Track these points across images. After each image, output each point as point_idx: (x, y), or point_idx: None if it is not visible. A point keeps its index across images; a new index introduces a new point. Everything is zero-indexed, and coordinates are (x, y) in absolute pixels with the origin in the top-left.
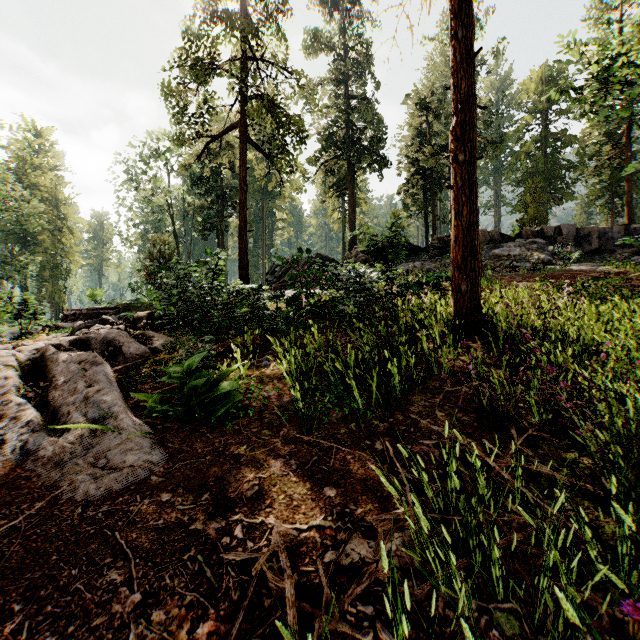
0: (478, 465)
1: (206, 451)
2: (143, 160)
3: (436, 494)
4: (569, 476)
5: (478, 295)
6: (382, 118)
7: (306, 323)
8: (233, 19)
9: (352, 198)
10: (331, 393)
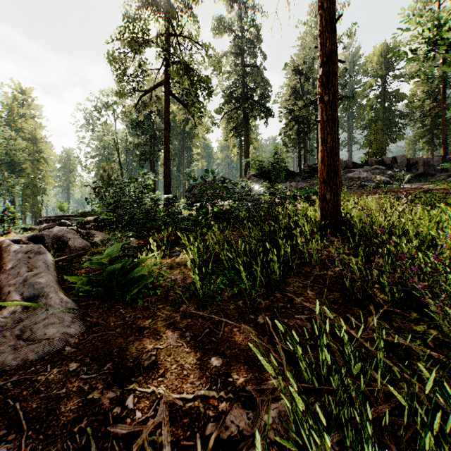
0: (345, 338)
1: (117, 324)
2: (97, 110)
3: (309, 363)
4: (422, 346)
5: (339, 202)
6: (268, 80)
7: (210, 224)
8: (159, 5)
9: (247, 137)
10: (225, 276)
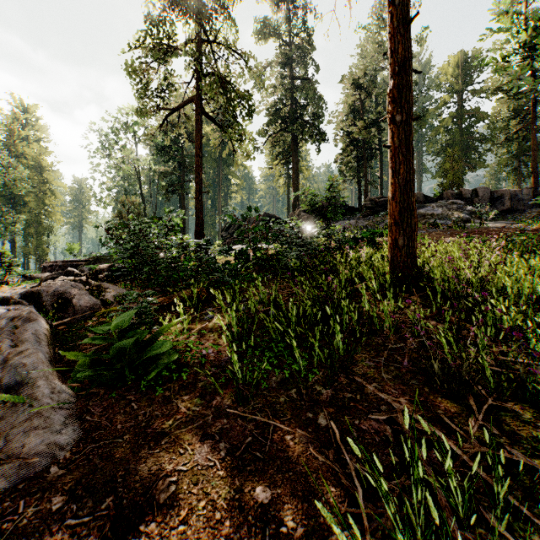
0: (449, 464)
1: (126, 427)
2: (114, 132)
3: (395, 497)
4: None
5: (414, 249)
6: (321, 96)
7: (252, 275)
8: (190, 4)
9: (295, 165)
10: (272, 350)
